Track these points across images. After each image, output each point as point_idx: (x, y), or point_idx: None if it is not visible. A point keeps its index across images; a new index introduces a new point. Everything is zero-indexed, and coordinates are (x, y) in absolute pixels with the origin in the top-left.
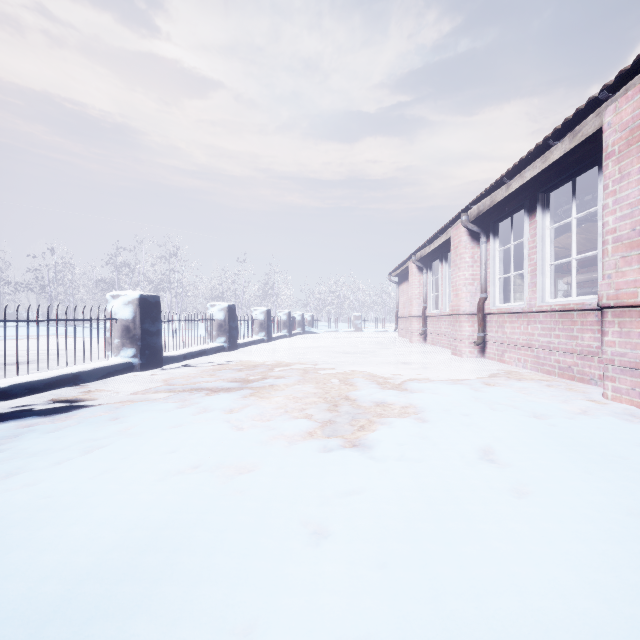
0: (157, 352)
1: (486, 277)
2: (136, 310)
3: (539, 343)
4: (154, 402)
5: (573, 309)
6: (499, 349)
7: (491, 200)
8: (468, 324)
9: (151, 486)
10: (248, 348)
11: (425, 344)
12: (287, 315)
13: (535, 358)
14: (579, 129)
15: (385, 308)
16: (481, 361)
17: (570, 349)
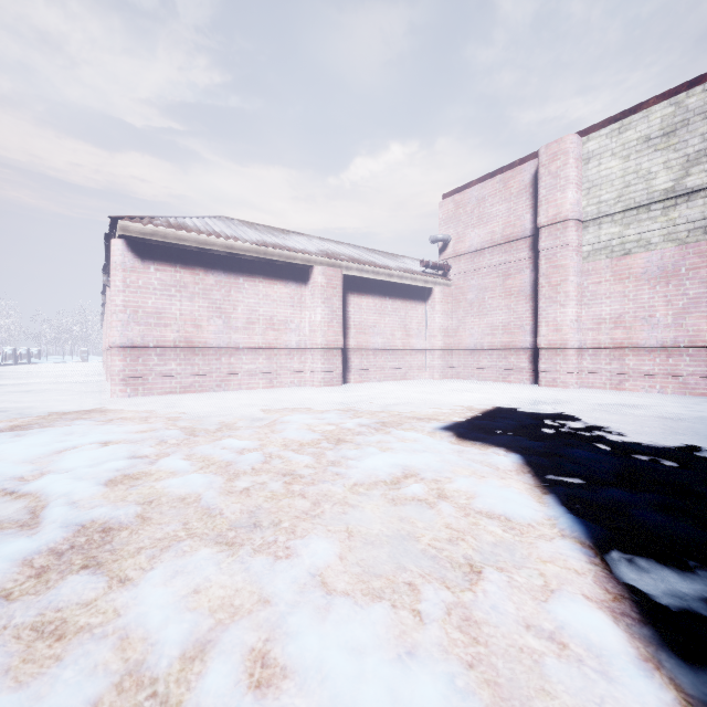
0: None
1: None
2: None
3: None
4: None
5: None
6: None
7: None
8: None
9: None
10: None
11: None
12: (13, 350)
13: None
14: None
15: None
16: None
17: None
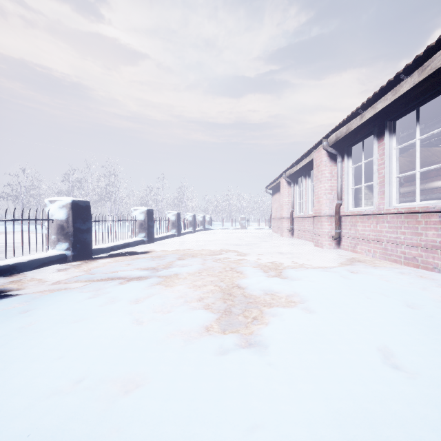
0: (87, 245)
1: (341, 188)
2: (69, 212)
3: (387, 238)
4: (70, 292)
5: (418, 211)
6: (352, 242)
7: (347, 128)
8: (327, 223)
9: (8, 423)
10: (163, 241)
11: (292, 238)
12: (192, 217)
13: (383, 250)
14: (428, 64)
15: (261, 212)
16: (338, 251)
17: (415, 243)
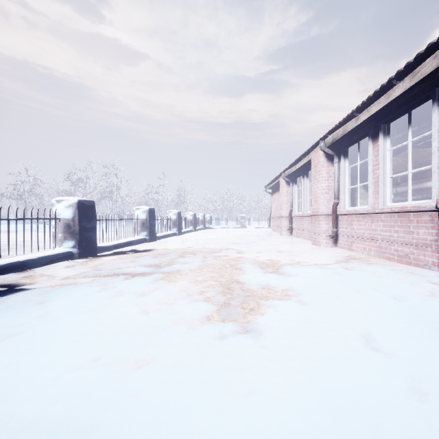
0: (92, 243)
1: (338, 188)
2: (75, 211)
3: (381, 236)
4: (80, 286)
5: (410, 211)
6: (348, 241)
7: (343, 130)
8: (325, 222)
9: (41, 389)
10: (164, 240)
11: (291, 236)
12: (193, 216)
13: (378, 248)
14: (418, 70)
15: (261, 211)
16: (335, 249)
17: (407, 241)
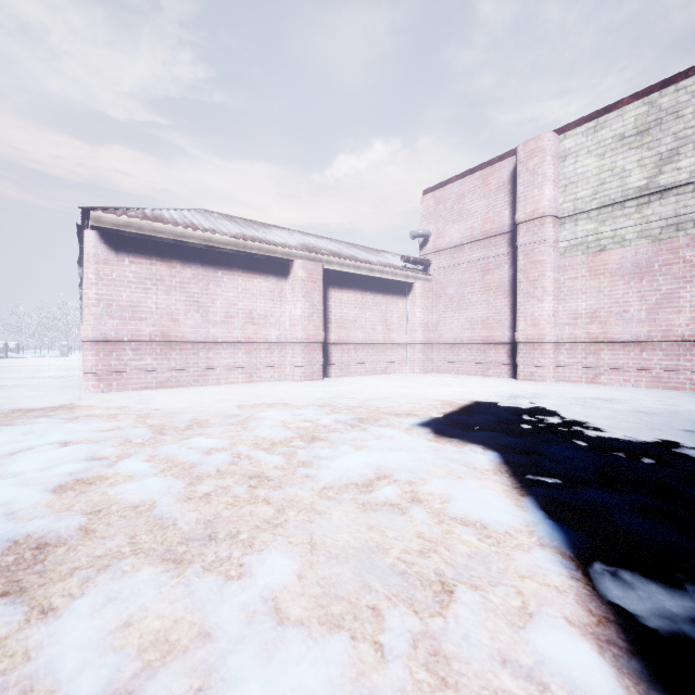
0: None
1: None
2: None
3: None
4: None
5: None
6: None
7: None
8: None
9: None
10: None
11: None
12: None
13: None
14: None
15: None
16: None
17: None
